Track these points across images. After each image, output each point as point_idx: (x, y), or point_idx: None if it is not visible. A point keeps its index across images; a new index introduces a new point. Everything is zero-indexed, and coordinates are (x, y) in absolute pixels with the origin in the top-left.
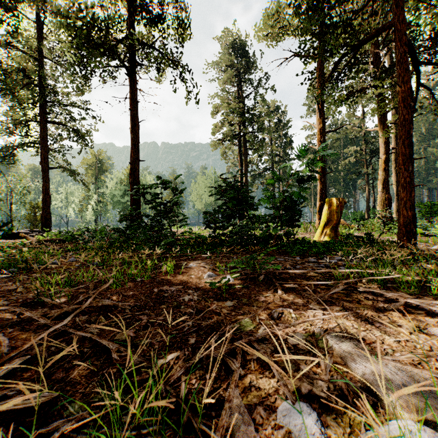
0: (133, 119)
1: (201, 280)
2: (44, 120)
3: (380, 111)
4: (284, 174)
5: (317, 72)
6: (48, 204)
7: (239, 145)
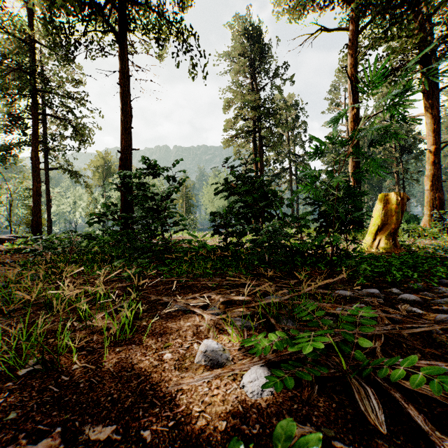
0: (124, 97)
1: (182, 380)
2: (36, 111)
3: (428, 92)
4: None
5: (350, 48)
6: (39, 206)
7: (255, 142)
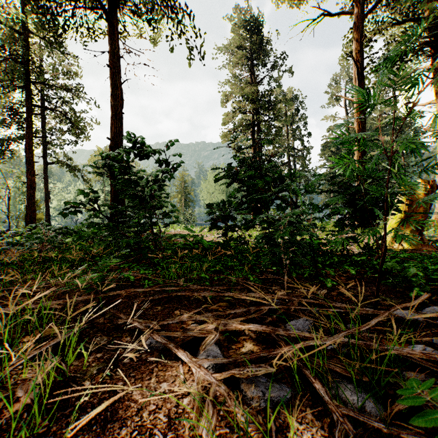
0: (115, 79)
1: None
2: (30, 103)
3: None
4: (301, 169)
5: (356, 32)
6: (34, 200)
7: (253, 136)
